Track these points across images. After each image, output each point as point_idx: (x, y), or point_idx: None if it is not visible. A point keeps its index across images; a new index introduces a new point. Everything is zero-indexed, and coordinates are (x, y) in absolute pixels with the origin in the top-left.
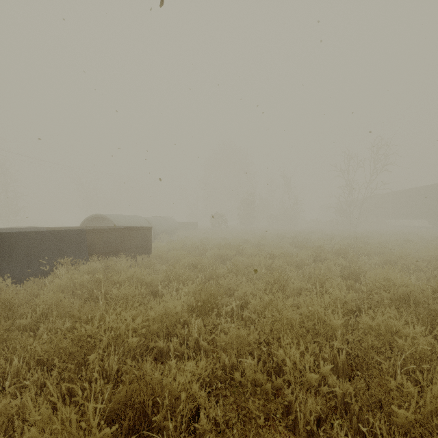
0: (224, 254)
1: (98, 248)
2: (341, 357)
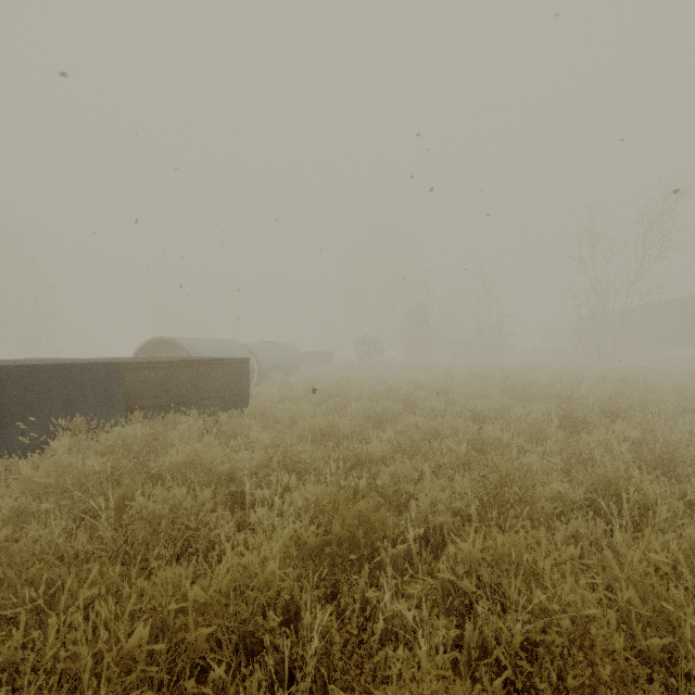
0: (382, 409)
1: (147, 398)
2: None
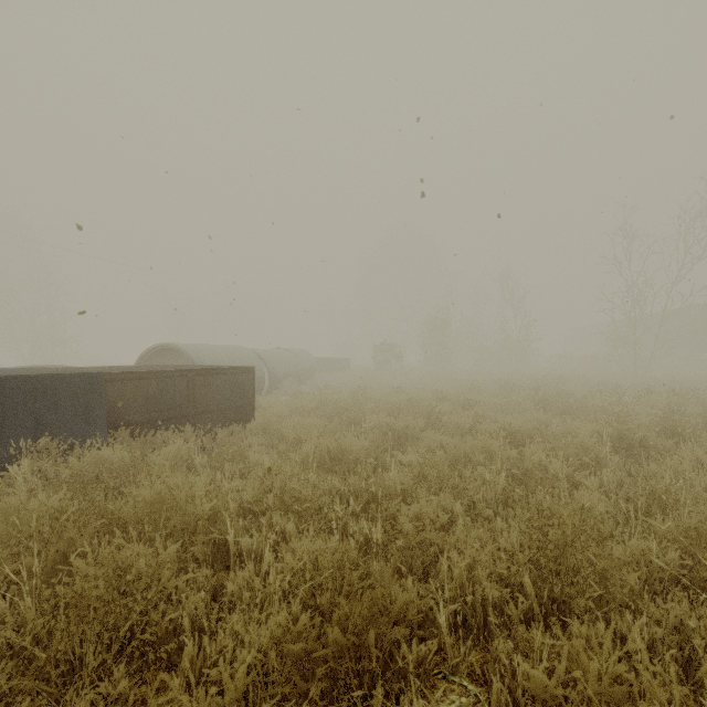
0: (401, 426)
1: (136, 413)
2: None
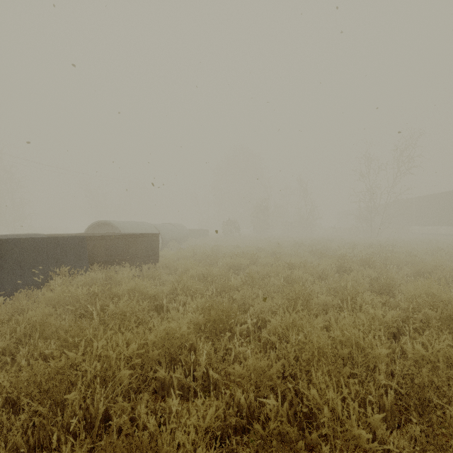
0: (237, 263)
1: (100, 257)
2: (390, 398)
